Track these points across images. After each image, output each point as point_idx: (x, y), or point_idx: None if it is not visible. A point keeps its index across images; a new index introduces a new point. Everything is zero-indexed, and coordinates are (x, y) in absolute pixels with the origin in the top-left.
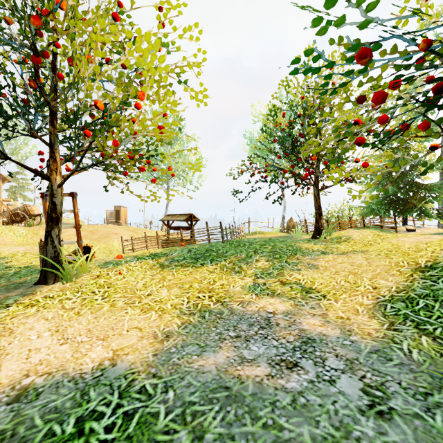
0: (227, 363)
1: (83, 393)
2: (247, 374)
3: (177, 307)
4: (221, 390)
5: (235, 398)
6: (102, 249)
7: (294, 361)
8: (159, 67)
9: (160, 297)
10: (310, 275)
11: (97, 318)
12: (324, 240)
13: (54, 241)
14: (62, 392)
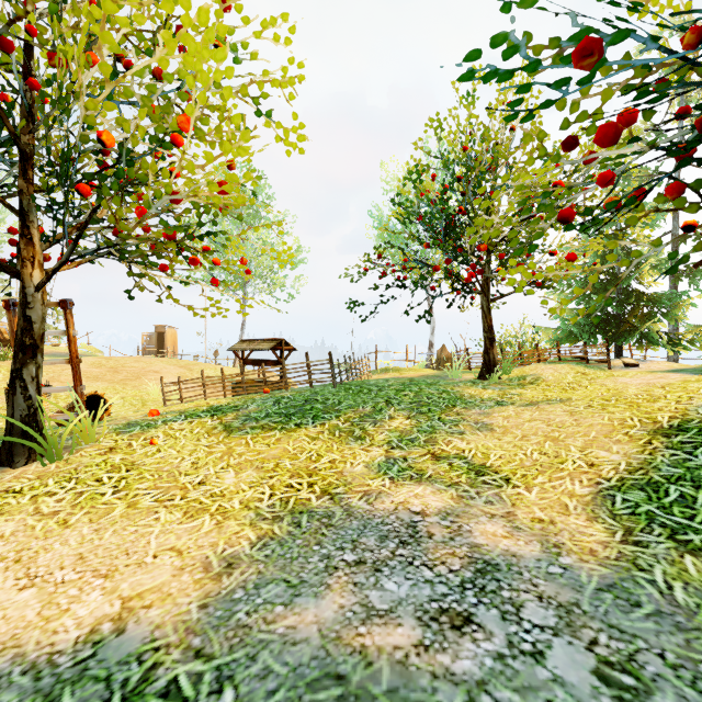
0: (340, 621)
1: (48, 701)
2: (378, 645)
3: (251, 506)
4: (329, 684)
5: (356, 701)
6: (128, 398)
7: (465, 612)
8: (216, 70)
9: (221, 488)
10: (480, 443)
11: (101, 530)
12: (499, 382)
13: (27, 388)
14: (5, 700)
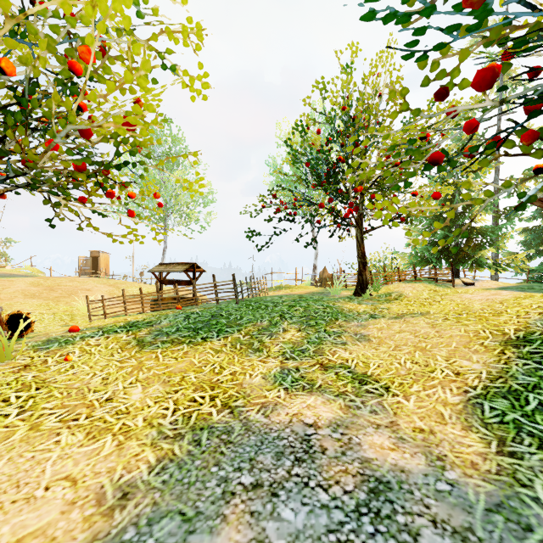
0: None
1: None
2: None
3: (154, 423)
4: None
5: None
6: (59, 314)
7: None
8: None
9: (127, 404)
10: (361, 352)
11: None
12: (370, 298)
13: None
14: None
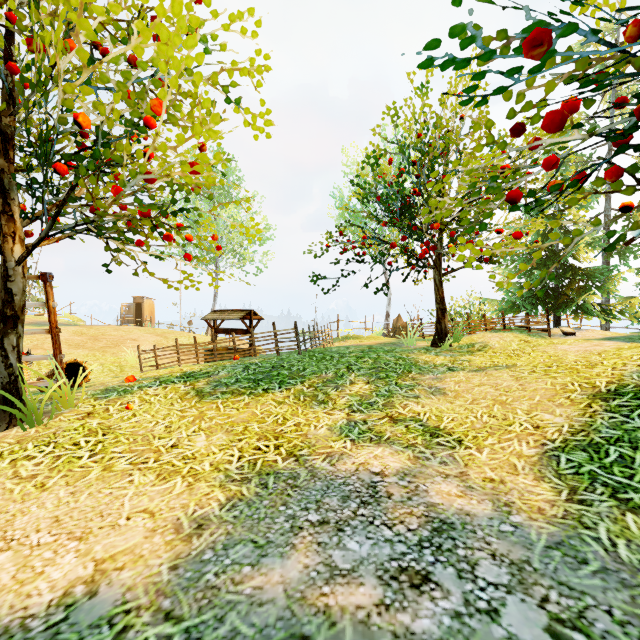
0: (305, 581)
1: None
2: (341, 605)
3: (221, 468)
4: None
5: None
6: (107, 365)
7: (423, 571)
8: (187, 56)
9: (192, 451)
10: (434, 406)
11: (76, 493)
12: (450, 349)
13: (8, 357)
14: None
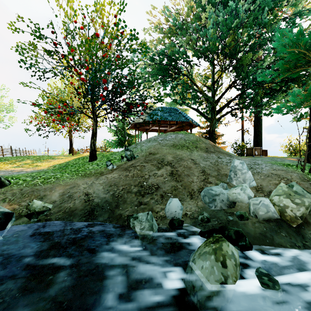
0: None
1: None
2: None
3: None
4: None
5: None
6: None
7: (12, 173)
8: None
9: None
10: (44, 163)
11: None
12: (72, 155)
13: None
14: None
